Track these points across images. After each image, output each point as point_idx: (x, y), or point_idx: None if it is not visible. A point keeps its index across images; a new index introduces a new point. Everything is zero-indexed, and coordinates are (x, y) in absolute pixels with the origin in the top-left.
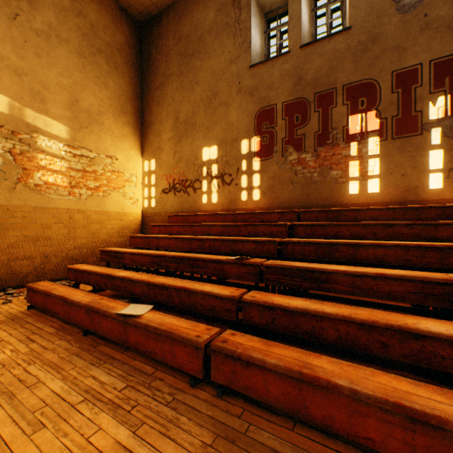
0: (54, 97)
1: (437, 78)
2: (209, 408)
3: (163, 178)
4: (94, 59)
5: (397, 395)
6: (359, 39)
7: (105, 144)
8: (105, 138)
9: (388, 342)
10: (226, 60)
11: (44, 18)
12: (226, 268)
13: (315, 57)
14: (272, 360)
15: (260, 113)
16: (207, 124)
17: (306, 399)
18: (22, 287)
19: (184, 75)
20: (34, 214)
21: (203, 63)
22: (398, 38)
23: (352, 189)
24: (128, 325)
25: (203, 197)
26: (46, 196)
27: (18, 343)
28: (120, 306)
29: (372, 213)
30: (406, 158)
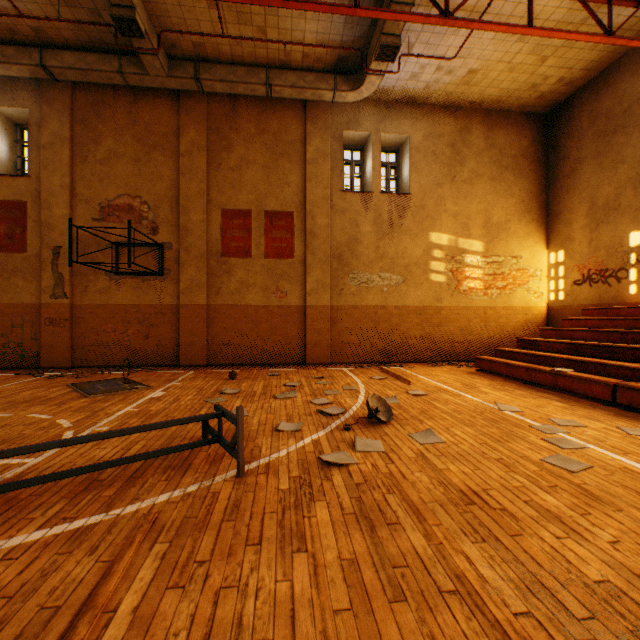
0: (473, 223)
1: None
2: (613, 410)
3: (573, 269)
4: (501, 177)
5: None
6: None
7: (510, 247)
8: (510, 241)
9: None
10: None
11: (468, 168)
12: None
13: None
14: None
15: None
16: (635, 206)
17: None
18: (456, 362)
19: (602, 156)
20: (462, 312)
21: (629, 138)
22: None
23: None
24: (557, 376)
25: (629, 287)
26: (469, 298)
27: (487, 380)
28: (548, 368)
29: None
30: None
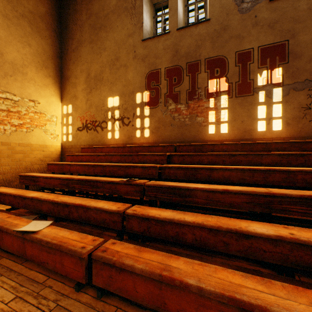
0: None
1: (262, 58)
2: (88, 310)
3: (78, 119)
4: (18, 21)
5: (231, 289)
6: (215, 28)
7: (28, 90)
8: (29, 86)
9: (228, 242)
10: (125, 34)
11: None
12: (119, 188)
13: (187, 38)
14: (140, 265)
15: (150, 74)
16: (111, 80)
17: (165, 297)
18: None
19: (94, 42)
20: None
21: (108, 35)
22: (239, 30)
23: (211, 130)
24: (26, 240)
25: (108, 134)
26: None
27: None
28: (23, 223)
29: (223, 147)
30: (244, 110)
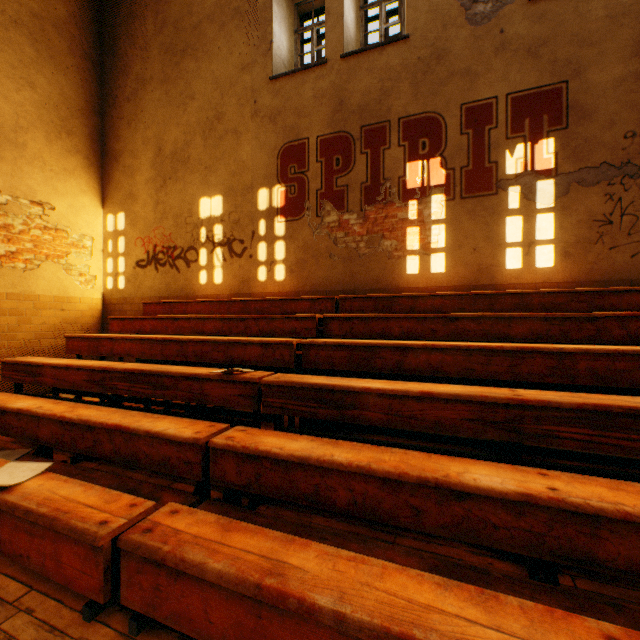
0: None
1: (516, 118)
2: None
3: (137, 243)
4: (6, 34)
5: (409, 616)
6: (420, 55)
7: (28, 181)
8: (30, 171)
9: (422, 507)
10: (235, 65)
11: None
12: (208, 388)
13: (362, 74)
14: (219, 564)
15: (286, 150)
16: (206, 162)
17: (268, 634)
18: None
19: (171, 82)
20: None
21: (201, 66)
22: (469, 59)
23: (411, 267)
24: None
25: (201, 274)
26: None
27: None
28: None
29: (434, 301)
30: (479, 226)
